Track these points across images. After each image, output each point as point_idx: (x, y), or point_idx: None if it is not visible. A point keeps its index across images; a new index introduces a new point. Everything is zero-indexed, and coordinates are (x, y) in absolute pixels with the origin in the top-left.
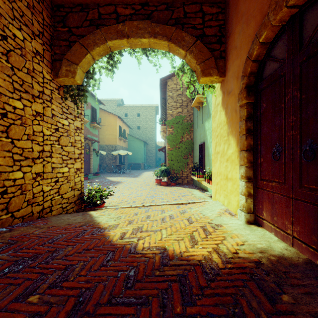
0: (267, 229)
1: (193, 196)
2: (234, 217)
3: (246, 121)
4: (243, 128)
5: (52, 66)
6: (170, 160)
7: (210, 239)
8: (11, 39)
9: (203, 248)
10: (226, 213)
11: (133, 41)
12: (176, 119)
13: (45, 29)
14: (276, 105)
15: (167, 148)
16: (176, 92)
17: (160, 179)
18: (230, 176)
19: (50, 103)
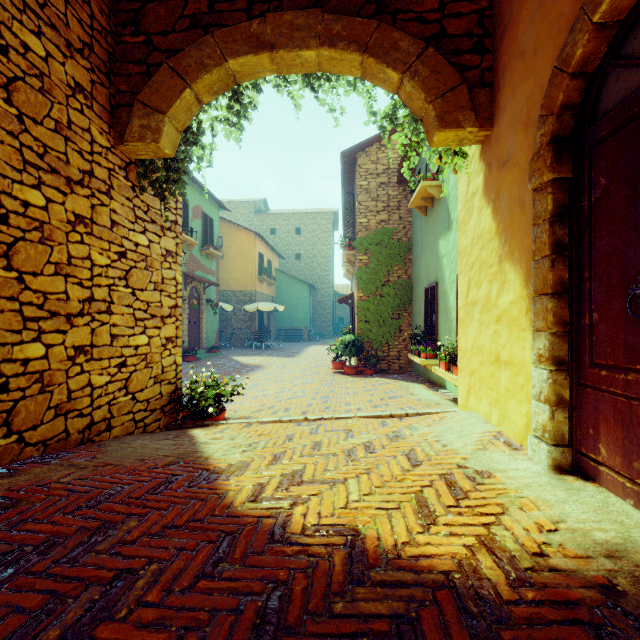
0: (612, 490)
1: (414, 398)
2: (520, 454)
3: (552, 225)
4: (543, 241)
5: (113, 118)
6: (363, 322)
7: (467, 511)
8: (18, 54)
9: (452, 536)
10: (497, 442)
11: (284, 58)
12: (376, 236)
13: (96, 39)
14: None
15: (357, 296)
16: (375, 179)
17: (343, 361)
18: (506, 355)
19: (108, 197)
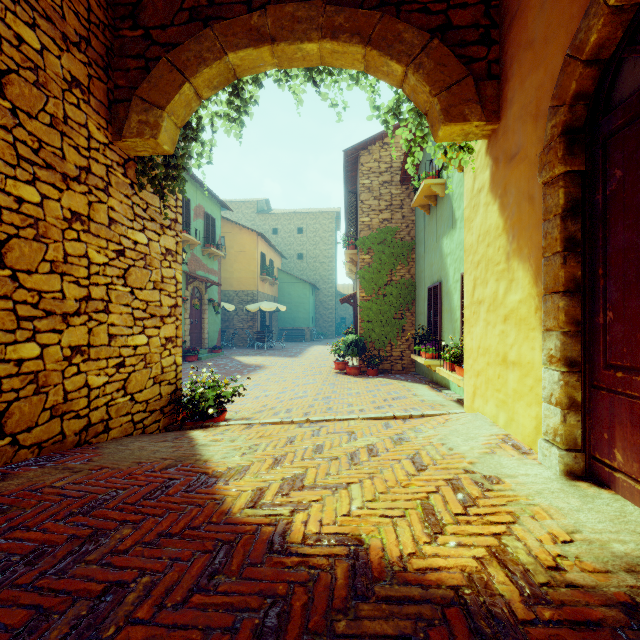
0: (628, 498)
1: (417, 398)
2: (530, 459)
3: (564, 220)
4: (554, 237)
5: (111, 114)
6: (366, 322)
7: (476, 520)
8: (12, 46)
9: (461, 547)
10: (505, 446)
11: (285, 52)
12: (379, 235)
13: (93, 32)
14: None
15: (360, 296)
16: (378, 178)
17: (345, 362)
18: (514, 356)
19: (106, 194)
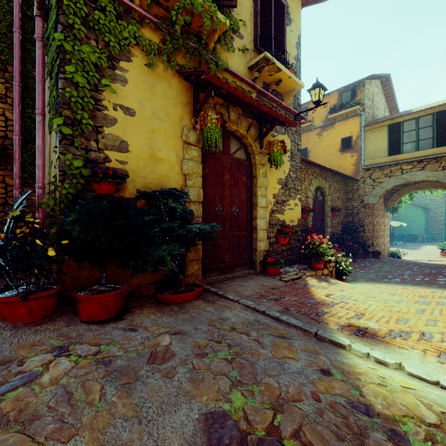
0: None
1: None
2: None
3: None
4: None
5: (384, 202)
6: None
7: None
8: (380, 204)
9: None
10: None
11: (424, 190)
12: None
13: None
14: None
15: None
16: None
17: None
18: None
19: (384, 216)
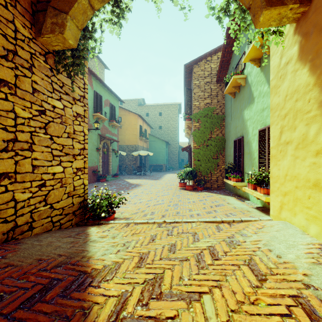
0: None
1: (231, 206)
2: None
3: None
4: None
5: (34, 19)
6: (197, 160)
7: None
8: None
9: None
10: None
11: None
12: (204, 111)
13: None
14: None
15: (193, 146)
16: (203, 80)
17: (185, 182)
18: None
19: (30, 72)
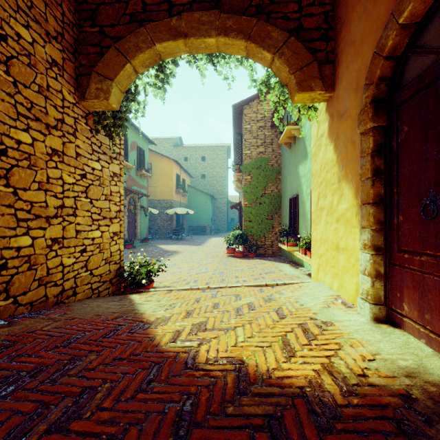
0: (411, 333)
1: (282, 273)
2: (352, 310)
3: (373, 157)
4: (367, 168)
5: (77, 83)
6: (248, 221)
7: (316, 348)
8: (13, 40)
9: (305, 364)
10: (337, 302)
11: (194, 43)
12: (256, 162)
13: (66, 29)
14: (429, 126)
15: (243, 204)
16: (256, 124)
17: (233, 248)
18: (343, 244)
19: (74, 136)
